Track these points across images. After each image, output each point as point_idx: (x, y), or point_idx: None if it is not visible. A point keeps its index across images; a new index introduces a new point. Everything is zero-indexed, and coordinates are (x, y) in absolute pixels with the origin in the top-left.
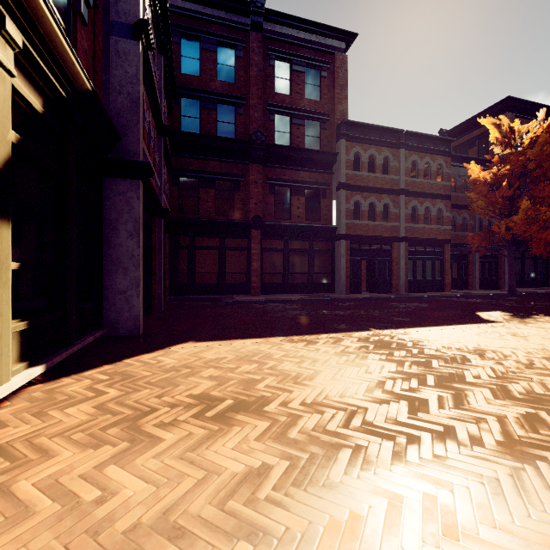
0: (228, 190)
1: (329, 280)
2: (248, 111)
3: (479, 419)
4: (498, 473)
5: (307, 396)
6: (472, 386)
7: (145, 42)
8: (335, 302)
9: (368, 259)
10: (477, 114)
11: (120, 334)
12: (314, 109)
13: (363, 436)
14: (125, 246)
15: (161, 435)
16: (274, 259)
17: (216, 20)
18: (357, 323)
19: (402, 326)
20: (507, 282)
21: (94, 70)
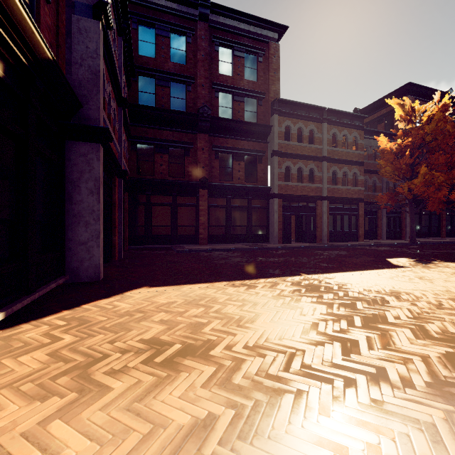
0: (179, 155)
1: (265, 232)
2: (197, 88)
3: (406, 360)
4: (433, 417)
5: (249, 339)
6: (394, 326)
7: (105, 22)
8: (270, 250)
9: (296, 214)
10: (384, 96)
11: (82, 281)
12: (252, 88)
13: (304, 380)
14: (86, 202)
15: (110, 383)
16: (218, 214)
17: (169, 10)
18: (290, 269)
19: (327, 271)
20: (408, 233)
21: (58, 44)
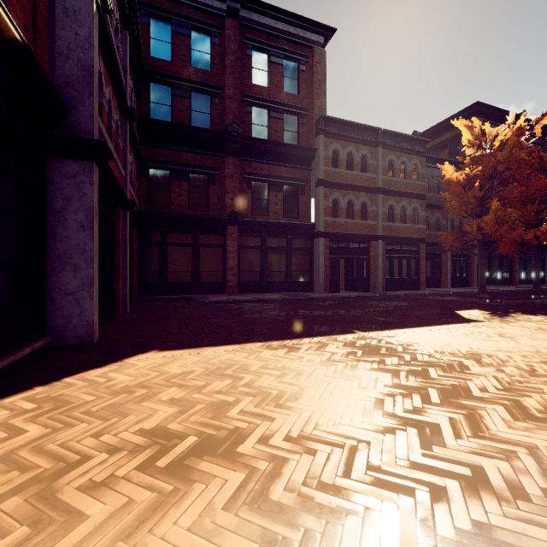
0: (202, 183)
1: (308, 279)
2: (224, 101)
3: (507, 453)
4: None
5: (292, 426)
6: (482, 402)
7: (101, 2)
8: (314, 301)
9: (346, 257)
10: (448, 118)
11: (69, 343)
12: (293, 103)
13: (373, 492)
14: (74, 239)
15: (84, 507)
16: (251, 257)
17: (190, 2)
18: (340, 324)
19: (387, 328)
20: (476, 280)
21: (35, 27)
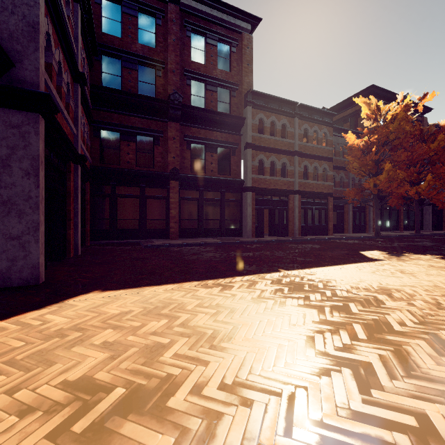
0: (148, 144)
1: (238, 226)
2: (167, 74)
3: None
4: None
5: (227, 370)
6: (404, 337)
7: None
8: (244, 244)
9: (270, 208)
10: (350, 97)
11: (13, 285)
12: (226, 79)
13: None
14: (19, 186)
15: None
16: (190, 208)
17: None
18: (267, 264)
19: (307, 266)
20: (371, 227)
21: None
